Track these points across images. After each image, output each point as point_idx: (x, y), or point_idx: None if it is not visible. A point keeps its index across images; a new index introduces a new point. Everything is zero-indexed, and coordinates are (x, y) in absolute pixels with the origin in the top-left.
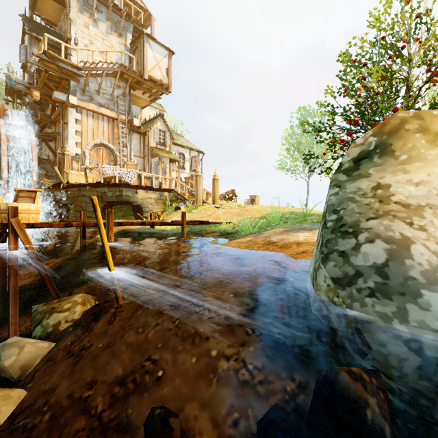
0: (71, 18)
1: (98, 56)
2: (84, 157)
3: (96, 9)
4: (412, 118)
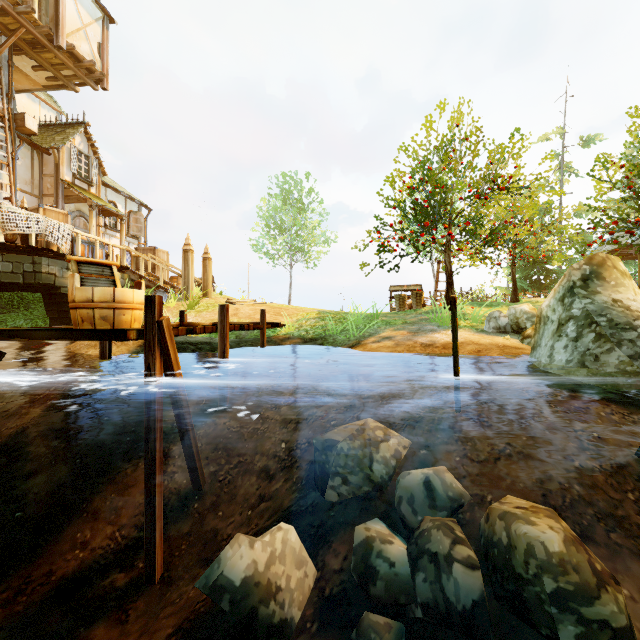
0: None
1: None
2: None
3: None
4: (606, 258)
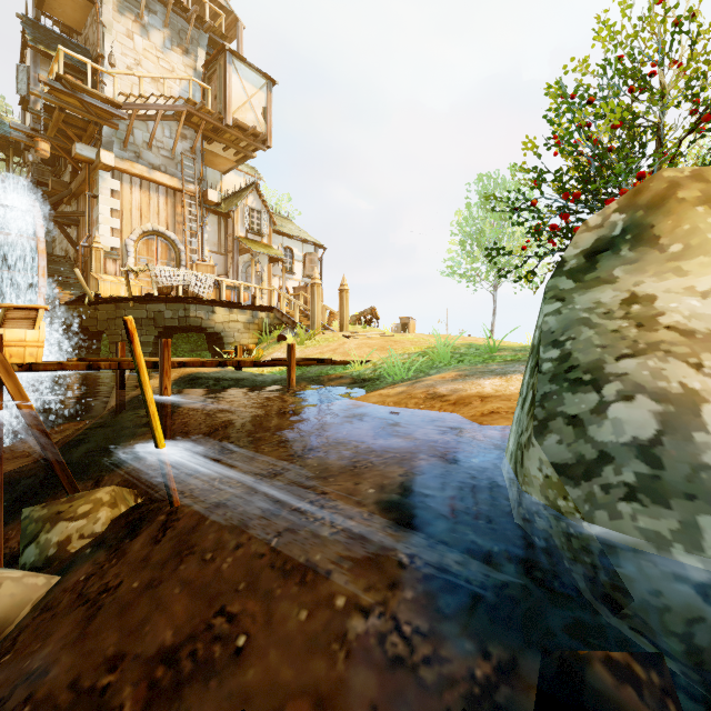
0: (104, 21)
1: (149, 86)
2: (126, 253)
3: (147, 8)
4: (689, 180)
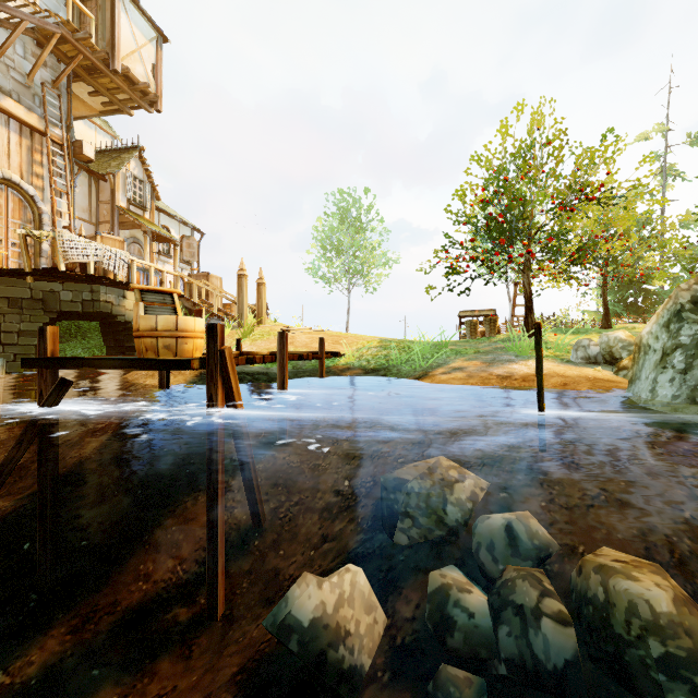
0: None
1: None
2: None
3: None
4: None
